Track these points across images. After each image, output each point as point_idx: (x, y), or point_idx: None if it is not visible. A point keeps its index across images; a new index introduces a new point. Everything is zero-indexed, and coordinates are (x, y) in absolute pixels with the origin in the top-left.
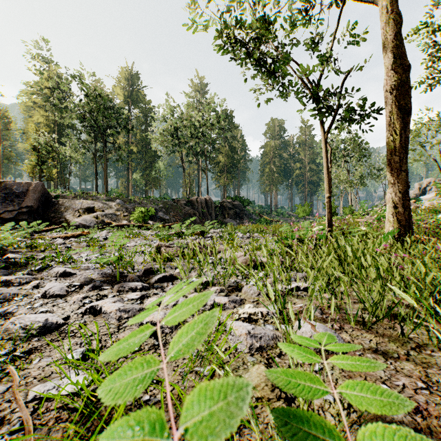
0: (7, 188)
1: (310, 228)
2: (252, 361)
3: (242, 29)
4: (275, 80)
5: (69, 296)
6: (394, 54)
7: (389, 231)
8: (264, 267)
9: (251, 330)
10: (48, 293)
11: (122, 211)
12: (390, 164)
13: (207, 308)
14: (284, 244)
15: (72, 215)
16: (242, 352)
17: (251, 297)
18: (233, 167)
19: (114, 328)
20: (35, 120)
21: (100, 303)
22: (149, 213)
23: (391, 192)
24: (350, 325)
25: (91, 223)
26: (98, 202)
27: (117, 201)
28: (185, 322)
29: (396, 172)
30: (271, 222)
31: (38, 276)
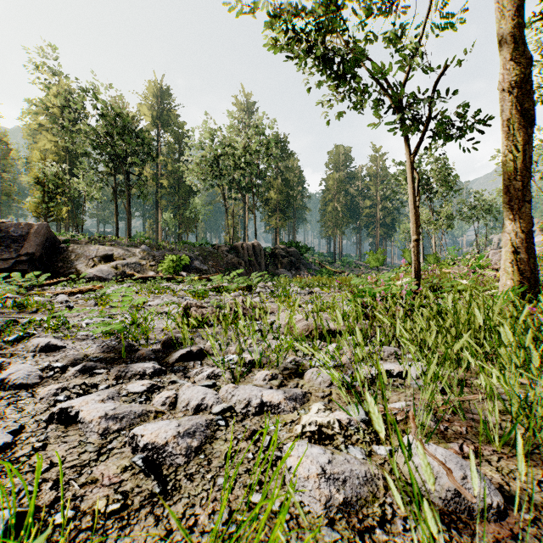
0: (3, 230)
1: (393, 281)
2: (333, 542)
3: (300, 17)
4: (345, 85)
5: (41, 386)
6: (515, 37)
7: (506, 285)
8: (333, 336)
9: (327, 465)
10: (8, 382)
11: (148, 259)
12: (508, 192)
13: (250, 410)
14: (365, 305)
15: (84, 264)
16: (313, 514)
17: (319, 388)
18: (288, 205)
19: (92, 452)
20: (41, 146)
21: (78, 404)
22: (183, 263)
23: (508, 232)
24: (491, 447)
25: (109, 275)
26: (119, 248)
27: (142, 247)
28: (213, 440)
29: (517, 204)
30: (335, 273)
31: (10, 351)
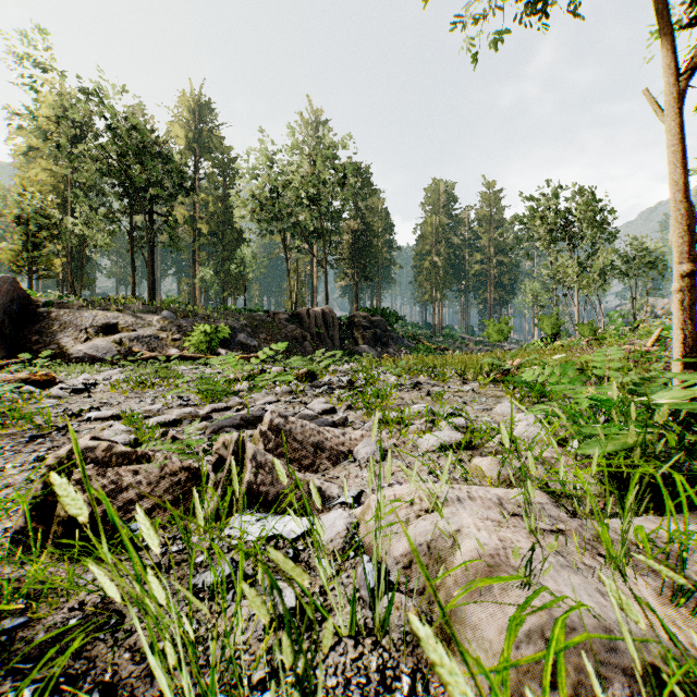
0: None
1: (696, 375)
2: None
3: None
4: None
5: None
6: None
7: None
8: None
9: None
10: None
11: (170, 331)
12: None
13: None
14: None
15: (72, 338)
16: None
17: None
18: (371, 259)
19: None
20: (32, 176)
21: None
22: (220, 336)
23: None
24: None
25: (108, 353)
26: (128, 315)
27: (163, 314)
28: None
29: None
30: (436, 351)
31: None
